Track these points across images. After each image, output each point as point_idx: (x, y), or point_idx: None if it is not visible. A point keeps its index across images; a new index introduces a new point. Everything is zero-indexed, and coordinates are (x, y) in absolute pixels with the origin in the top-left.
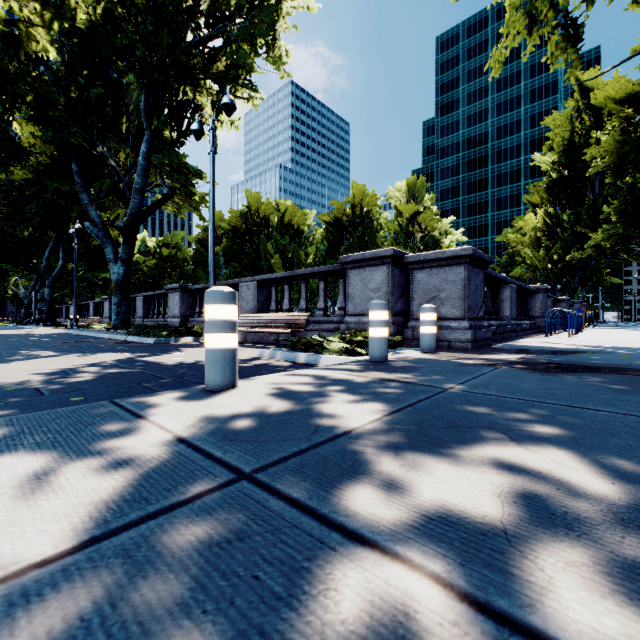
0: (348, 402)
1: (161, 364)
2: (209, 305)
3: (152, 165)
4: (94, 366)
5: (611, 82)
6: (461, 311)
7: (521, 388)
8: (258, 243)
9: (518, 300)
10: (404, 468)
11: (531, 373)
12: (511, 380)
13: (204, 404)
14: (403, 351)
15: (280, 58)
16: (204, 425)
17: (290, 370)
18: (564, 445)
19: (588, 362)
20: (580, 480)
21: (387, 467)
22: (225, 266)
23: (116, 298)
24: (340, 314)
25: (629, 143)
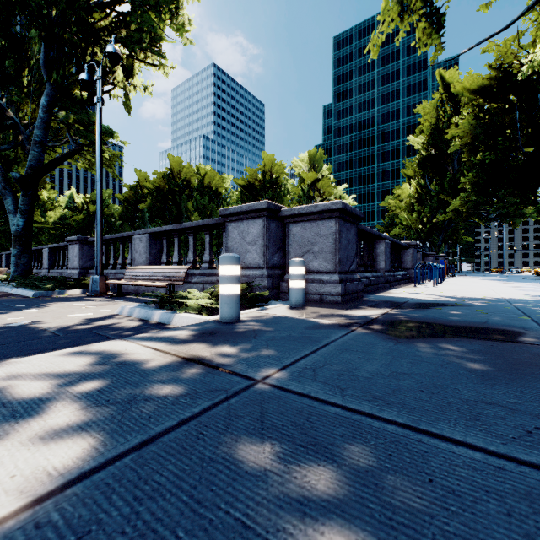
0: (37, 438)
1: None
2: None
3: (61, 121)
4: None
5: (466, 76)
6: (332, 264)
7: (360, 375)
8: (179, 202)
9: (393, 254)
10: None
11: (384, 340)
12: (355, 356)
13: None
14: (272, 306)
15: (183, 26)
16: None
17: (123, 335)
18: None
19: (447, 319)
20: None
21: None
22: (149, 222)
23: (15, 249)
24: None
25: (480, 127)
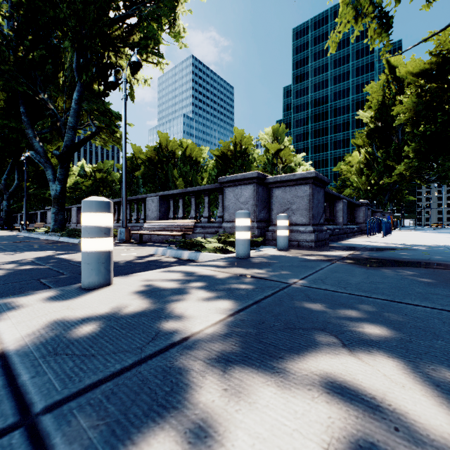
0: (202, 300)
1: (71, 261)
2: (84, 213)
3: (84, 110)
4: (13, 263)
5: (410, 61)
6: (307, 219)
7: (351, 282)
8: (167, 170)
9: (348, 211)
10: (225, 396)
11: (358, 267)
12: (343, 274)
13: (66, 305)
14: (264, 249)
15: (179, 33)
16: (44, 332)
17: (173, 265)
18: (394, 351)
19: (399, 257)
20: (418, 410)
21: (207, 395)
22: (143, 186)
23: (54, 208)
24: (219, 221)
25: (422, 104)
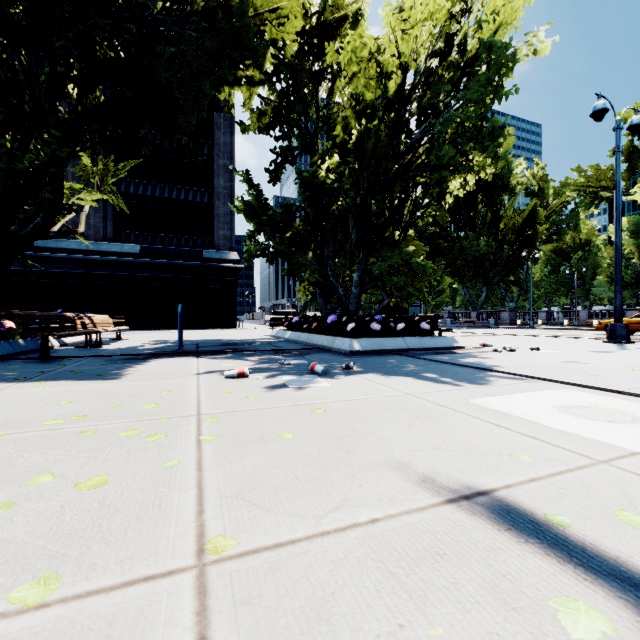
0: None
1: None
2: None
3: None
4: None
5: None
6: None
7: None
8: None
9: None
10: None
11: None
12: None
13: None
14: None
15: (580, 232)
16: None
17: None
18: None
19: None
20: None
21: None
22: None
23: None
24: None
25: None
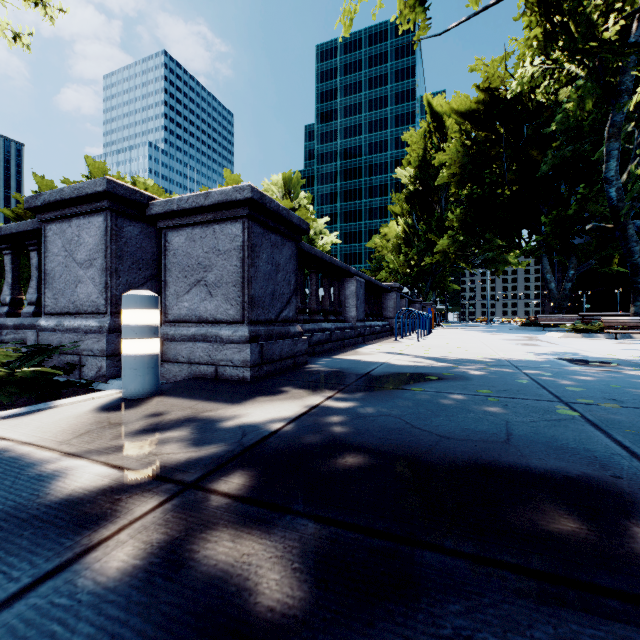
0: None
1: None
2: None
3: None
4: None
5: (454, 96)
6: (238, 307)
7: None
8: None
9: (370, 298)
10: None
11: None
12: None
13: None
14: (75, 398)
15: None
16: None
17: None
18: None
19: (429, 431)
20: None
21: None
22: None
23: None
24: None
25: (468, 157)
